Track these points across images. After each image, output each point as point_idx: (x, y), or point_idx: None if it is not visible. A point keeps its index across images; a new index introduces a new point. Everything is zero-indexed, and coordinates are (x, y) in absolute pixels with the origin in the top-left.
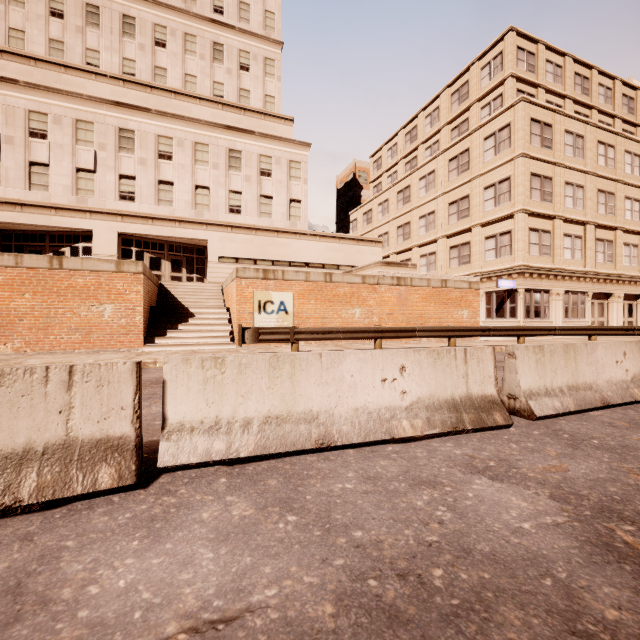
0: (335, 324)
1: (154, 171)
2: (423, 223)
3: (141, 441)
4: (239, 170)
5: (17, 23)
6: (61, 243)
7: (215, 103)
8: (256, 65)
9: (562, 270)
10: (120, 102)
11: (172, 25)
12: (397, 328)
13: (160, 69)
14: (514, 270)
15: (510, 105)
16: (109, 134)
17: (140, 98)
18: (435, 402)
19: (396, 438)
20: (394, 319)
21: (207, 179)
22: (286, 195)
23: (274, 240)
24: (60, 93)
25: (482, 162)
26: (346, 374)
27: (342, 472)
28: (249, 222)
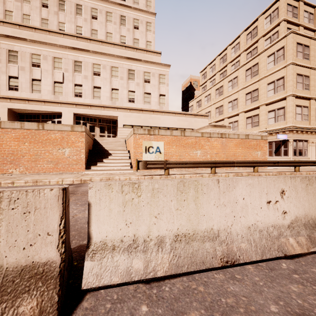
0: (186, 159)
1: (91, 82)
2: (230, 105)
3: (69, 258)
4: (133, 80)
5: (26, 11)
6: (47, 119)
7: (121, 46)
8: (142, 26)
9: (315, 128)
10: (75, 47)
11: (100, 8)
12: (224, 161)
13: (94, 30)
14: (286, 129)
15: (284, 36)
16: (69, 64)
17: (84, 45)
18: (309, 220)
19: (287, 255)
20: (219, 156)
21: (117, 85)
22: (157, 92)
23: (151, 116)
24: (46, 44)
25: (266, 69)
26: (239, 197)
27: (261, 302)
28: (138, 107)
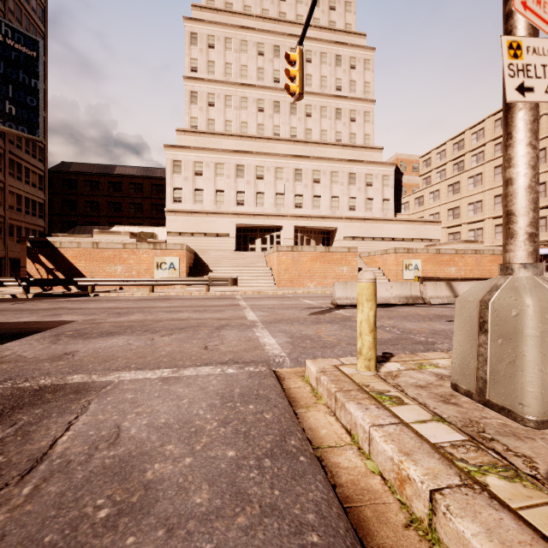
0: (441, 276)
1: (311, 190)
2: (471, 208)
3: None
4: (354, 184)
5: (244, 119)
6: (265, 233)
7: (339, 146)
8: (359, 117)
9: None
10: (296, 155)
11: (314, 103)
12: (486, 278)
13: (308, 130)
14: None
15: (546, 136)
16: (290, 173)
17: (301, 149)
18: None
19: None
20: (473, 273)
21: (338, 192)
22: (381, 197)
23: (374, 225)
24: (270, 155)
25: None
26: None
27: None
28: (360, 215)
